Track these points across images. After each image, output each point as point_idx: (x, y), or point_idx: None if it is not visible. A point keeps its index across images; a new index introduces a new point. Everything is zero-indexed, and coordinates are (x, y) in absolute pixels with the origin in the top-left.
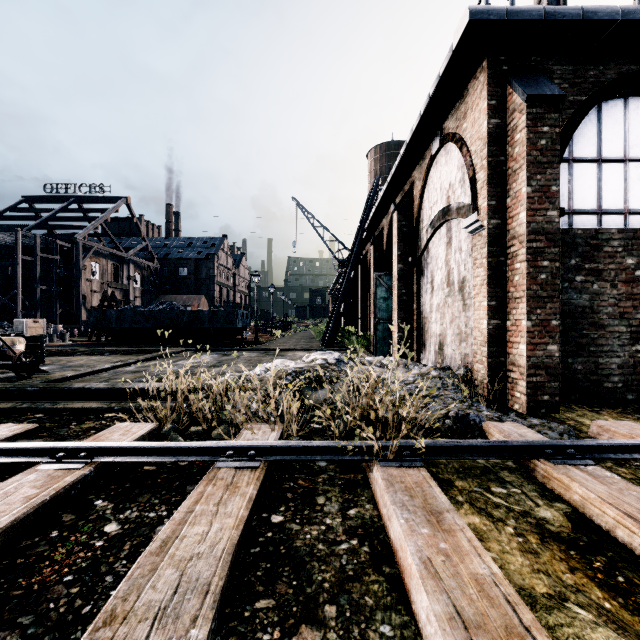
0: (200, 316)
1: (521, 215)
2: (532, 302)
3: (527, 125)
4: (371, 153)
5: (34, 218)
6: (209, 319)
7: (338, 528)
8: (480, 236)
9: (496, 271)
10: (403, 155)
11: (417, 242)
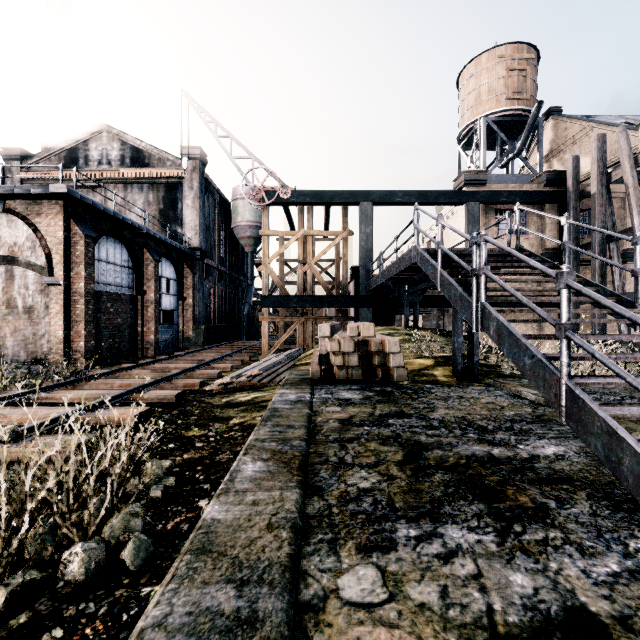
0: None
1: (82, 284)
2: (87, 323)
3: (85, 246)
4: None
5: None
6: None
7: None
8: (57, 288)
9: (67, 307)
10: None
11: None
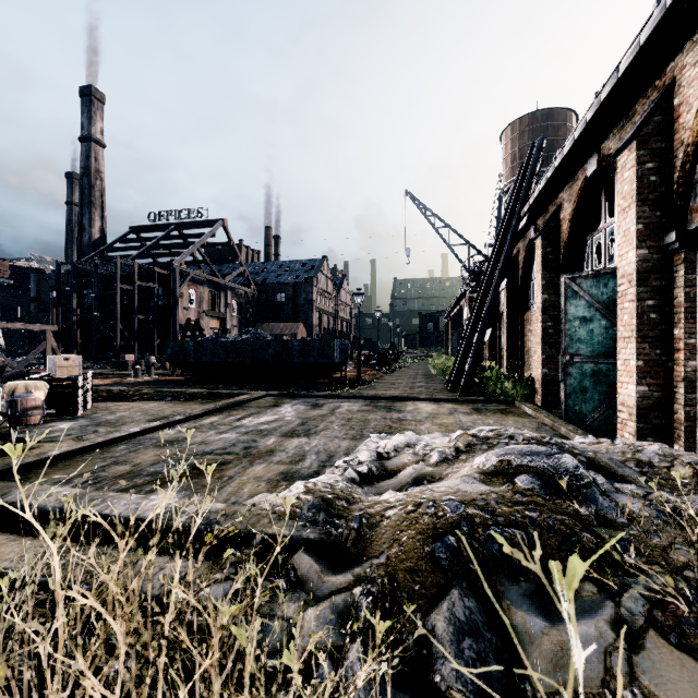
0: (288, 348)
1: None
2: None
3: None
4: (507, 132)
5: (139, 248)
6: (299, 352)
7: None
8: None
9: None
10: (671, 6)
11: (688, 199)
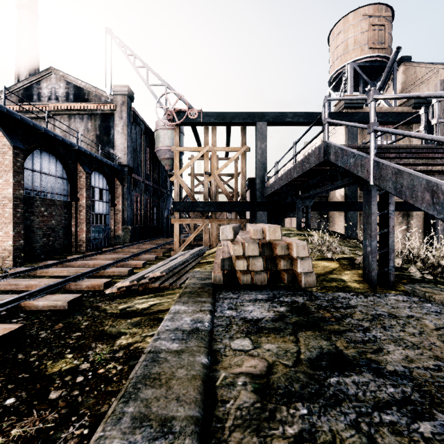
0: None
1: (10, 190)
2: (15, 225)
3: (13, 156)
4: None
5: None
6: None
7: (2, 293)
8: None
9: None
10: None
11: None
